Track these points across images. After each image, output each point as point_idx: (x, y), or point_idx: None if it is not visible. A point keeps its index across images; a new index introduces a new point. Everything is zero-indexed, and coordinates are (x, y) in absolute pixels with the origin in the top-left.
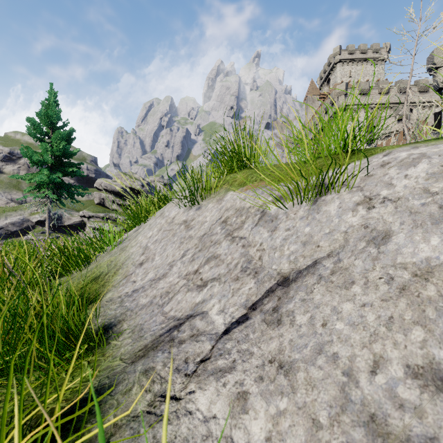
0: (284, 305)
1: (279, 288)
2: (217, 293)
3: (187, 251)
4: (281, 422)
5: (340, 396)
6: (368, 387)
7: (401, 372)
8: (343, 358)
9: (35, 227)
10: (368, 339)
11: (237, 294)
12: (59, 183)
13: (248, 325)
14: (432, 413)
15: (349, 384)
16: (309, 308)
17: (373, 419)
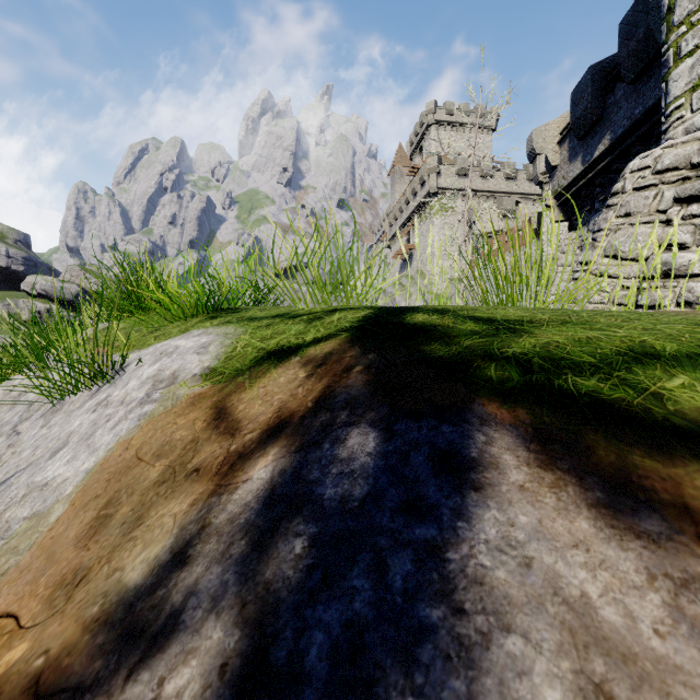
0: None
1: None
2: None
3: None
4: None
5: None
6: None
7: None
8: None
9: None
10: None
11: None
12: None
13: None
14: None
15: None
16: None
17: None
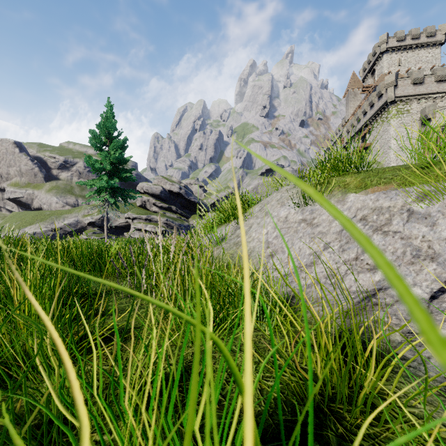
0: None
1: None
2: None
3: (328, 244)
4: None
5: None
6: None
7: None
8: None
9: (87, 228)
10: None
11: (421, 273)
12: (115, 188)
13: None
14: None
15: None
16: None
17: None
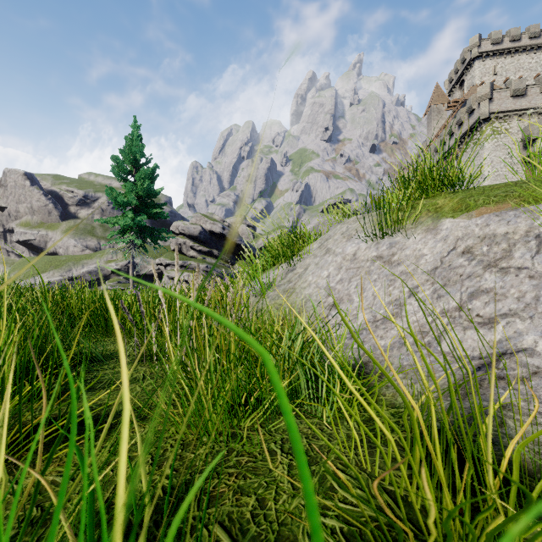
0: None
1: None
2: (527, 329)
3: (416, 288)
4: None
5: None
6: None
7: None
8: None
9: (111, 276)
10: None
11: None
12: (142, 227)
13: None
14: None
15: None
16: None
17: None
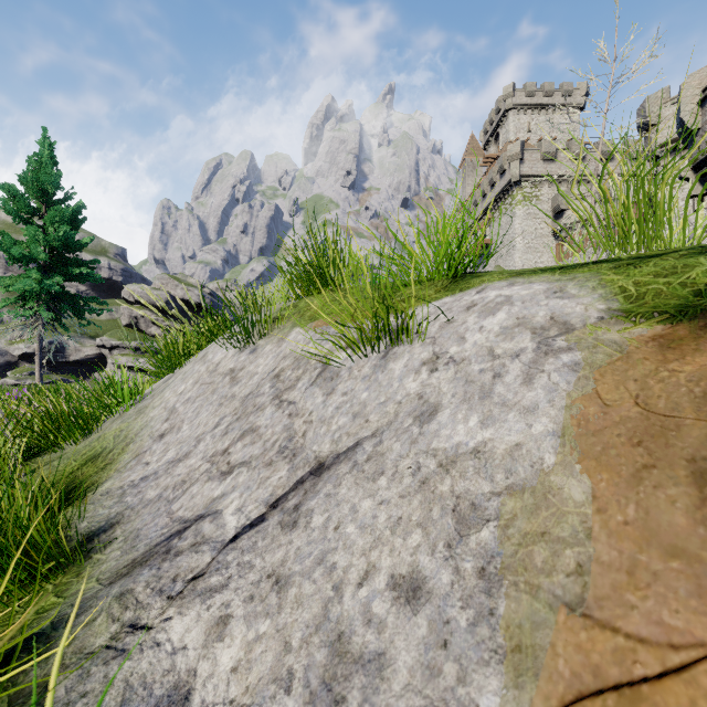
0: (307, 502)
1: (310, 479)
2: (242, 483)
3: (223, 419)
4: (256, 648)
5: (322, 614)
6: (350, 602)
7: (385, 582)
8: (340, 568)
9: (19, 364)
10: (371, 545)
11: (263, 486)
12: (58, 293)
13: (261, 529)
14: (392, 627)
15: (335, 599)
16: (331, 506)
17: (341, 637)
